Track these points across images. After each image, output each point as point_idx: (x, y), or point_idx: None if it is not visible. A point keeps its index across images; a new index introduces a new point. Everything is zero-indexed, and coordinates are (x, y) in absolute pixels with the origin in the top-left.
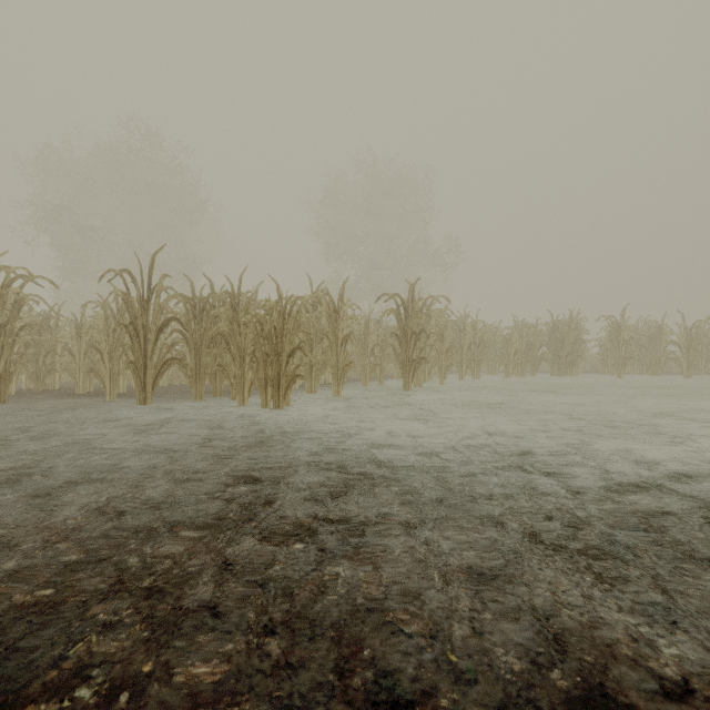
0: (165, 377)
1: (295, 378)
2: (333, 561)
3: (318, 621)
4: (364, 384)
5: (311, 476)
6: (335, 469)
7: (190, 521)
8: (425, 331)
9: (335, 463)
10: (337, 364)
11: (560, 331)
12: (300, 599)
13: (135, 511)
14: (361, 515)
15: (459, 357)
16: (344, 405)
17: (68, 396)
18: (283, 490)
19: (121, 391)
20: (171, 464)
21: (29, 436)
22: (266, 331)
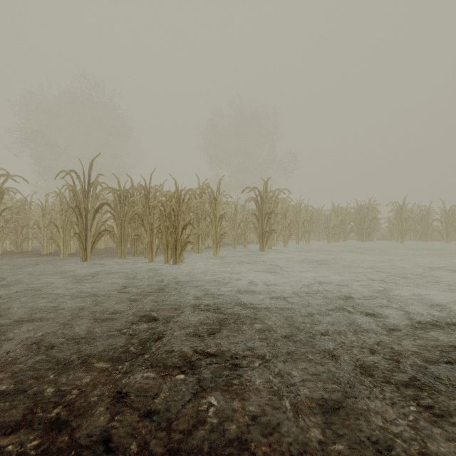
0: (102, 243)
1: (187, 244)
2: (207, 391)
3: (193, 453)
4: (234, 247)
5: (194, 315)
6: (212, 310)
7: (100, 354)
8: (274, 212)
9: (212, 305)
10: (216, 234)
11: (362, 212)
12: (178, 429)
13: (61, 345)
14: (230, 348)
15: (296, 229)
16: (220, 261)
17: (36, 255)
18: (173, 327)
19: (72, 252)
20: (95, 305)
21: (1, 284)
22: (167, 211)
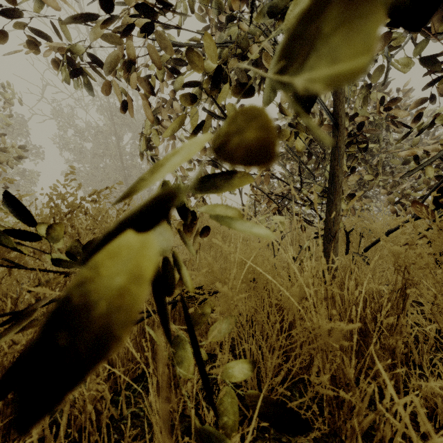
0: None
1: None
2: None
3: None
4: None
5: None
6: None
7: None
8: None
9: None
10: None
11: None
12: None
13: None
14: None
15: None
16: None
17: None
18: None
19: None
20: None
21: None
22: None
